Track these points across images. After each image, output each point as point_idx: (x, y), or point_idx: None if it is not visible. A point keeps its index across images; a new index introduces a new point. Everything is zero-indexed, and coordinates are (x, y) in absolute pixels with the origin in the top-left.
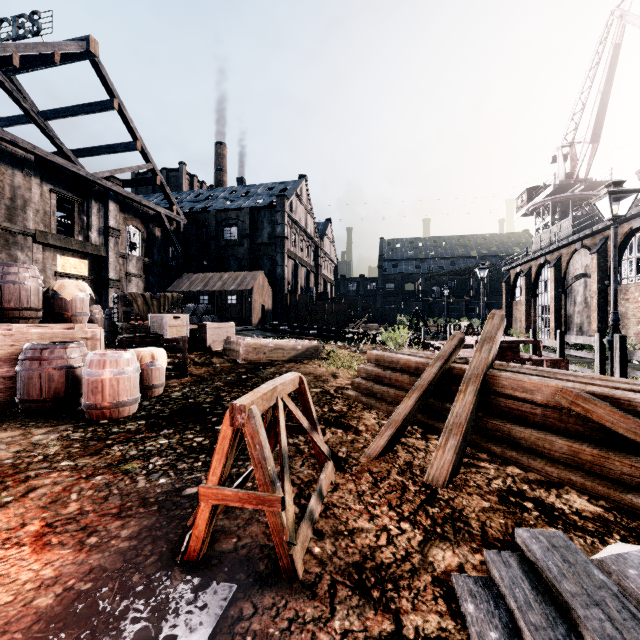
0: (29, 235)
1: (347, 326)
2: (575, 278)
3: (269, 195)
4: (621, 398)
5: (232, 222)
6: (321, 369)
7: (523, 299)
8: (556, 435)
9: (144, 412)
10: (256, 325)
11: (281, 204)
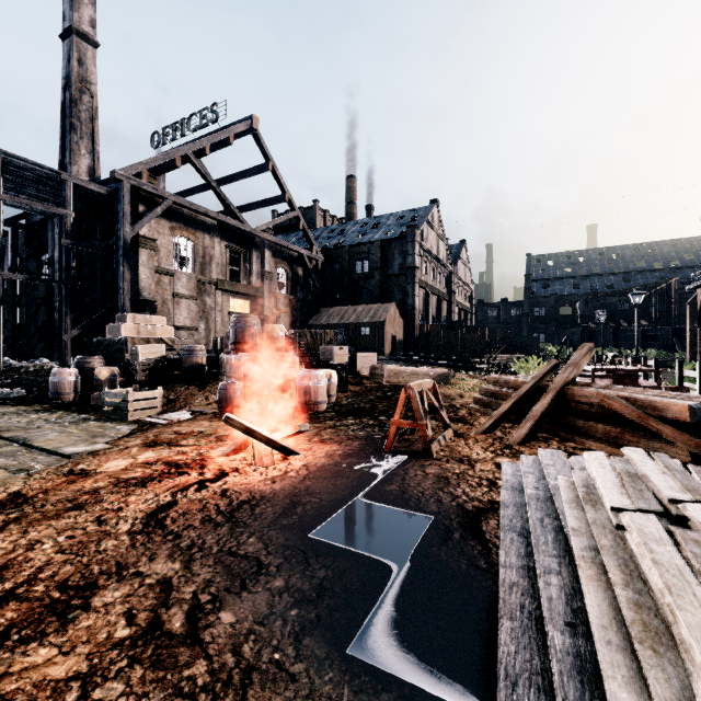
0: (213, 284)
1: (482, 357)
2: None
3: (399, 225)
4: (631, 397)
5: (364, 256)
6: (450, 391)
7: None
8: (601, 424)
9: (330, 409)
10: (388, 355)
11: (412, 234)
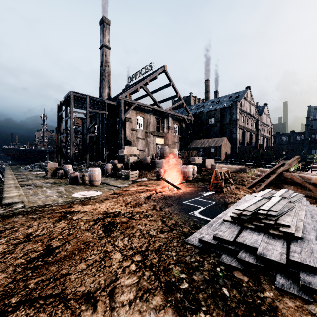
0: (150, 133)
1: (272, 161)
2: None
3: (229, 100)
4: (301, 175)
5: (212, 116)
6: (244, 175)
7: None
8: (293, 186)
9: (193, 179)
10: (223, 160)
11: (235, 105)
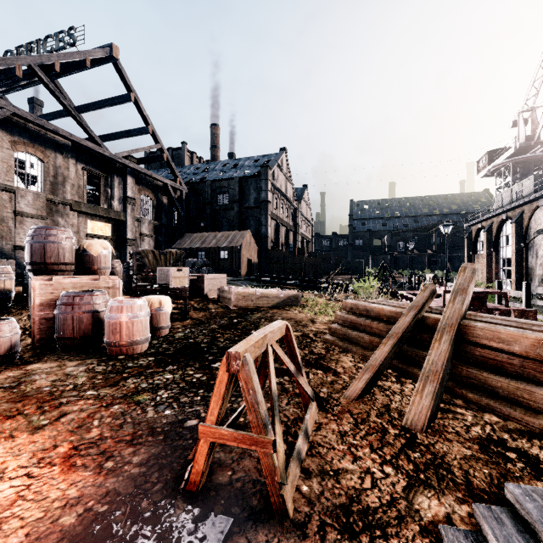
0: (67, 204)
1: (322, 277)
2: (537, 233)
3: (255, 166)
4: None
5: (224, 190)
6: (301, 315)
7: (484, 252)
8: (536, 386)
9: (153, 350)
10: (244, 276)
11: (265, 173)
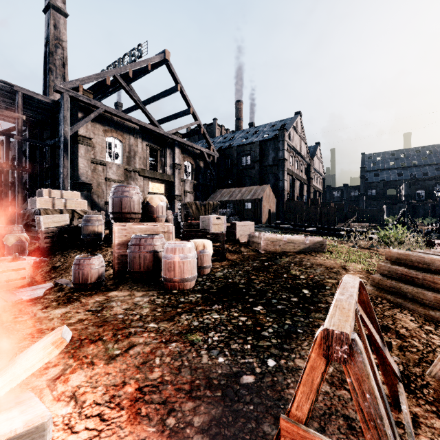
0: (136, 172)
1: (336, 225)
2: None
3: (272, 130)
4: None
5: (247, 153)
6: (329, 261)
7: None
8: None
9: (199, 286)
10: (264, 223)
11: (282, 135)
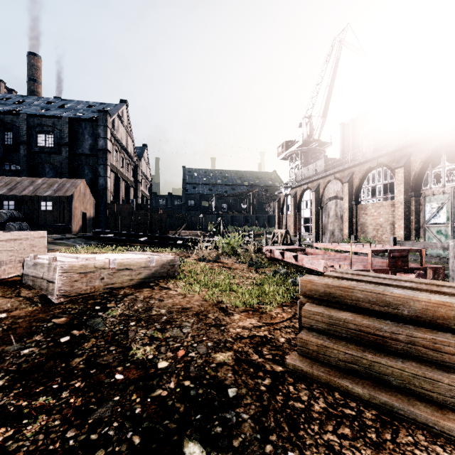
0: None
1: (167, 233)
2: (329, 199)
3: (90, 111)
4: None
5: (47, 129)
6: (194, 297)
7: (292, 213)
8: None
9: None
10: (77, 232)
11: (104, 119)
